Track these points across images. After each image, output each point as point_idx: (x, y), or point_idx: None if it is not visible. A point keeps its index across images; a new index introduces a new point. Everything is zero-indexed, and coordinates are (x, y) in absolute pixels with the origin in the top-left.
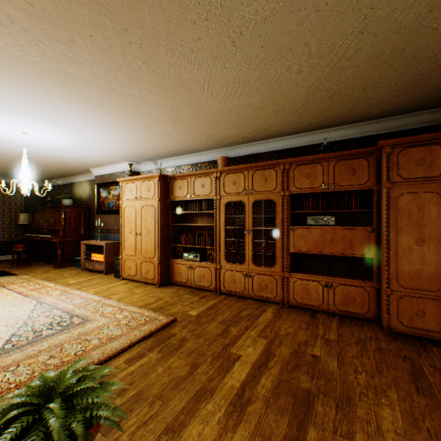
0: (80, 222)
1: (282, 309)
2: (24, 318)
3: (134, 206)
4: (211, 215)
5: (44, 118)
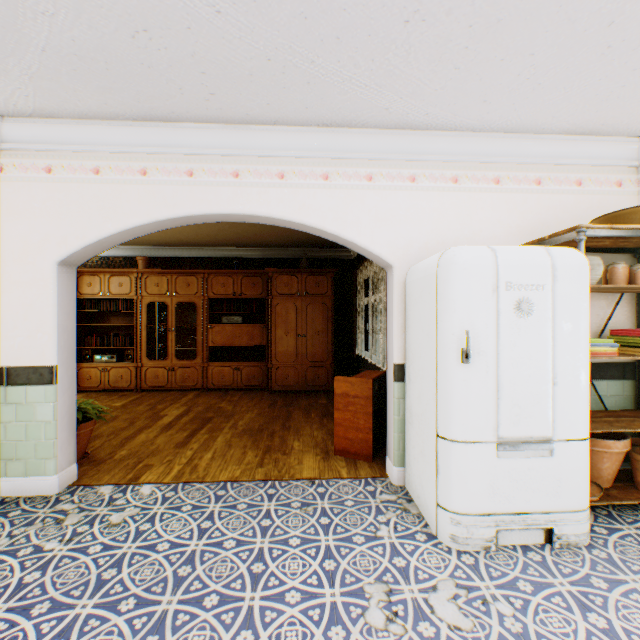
0: None
1: (203, 392)
2: None
3: None
4: (130, 314)
5: None
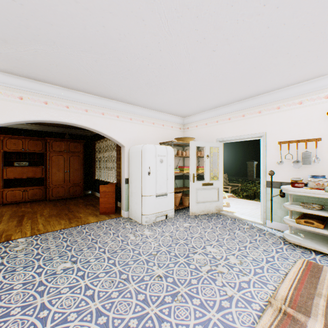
0: None
1: (0, 206)
2: None
3: None
4: None
5: None
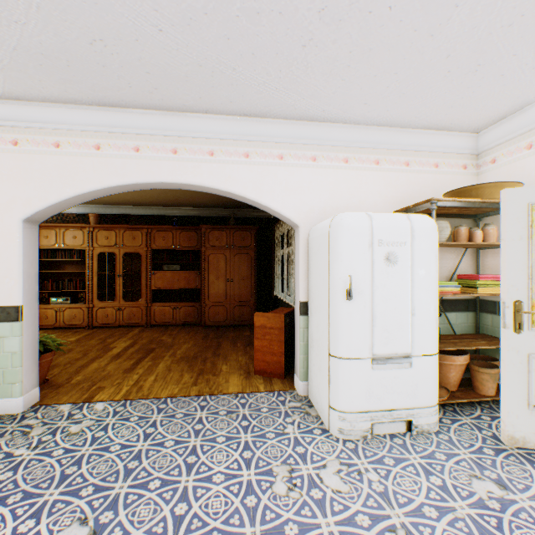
0: None
1: (147, 328)
2: None
3: None
4: (83, 263)
5: None
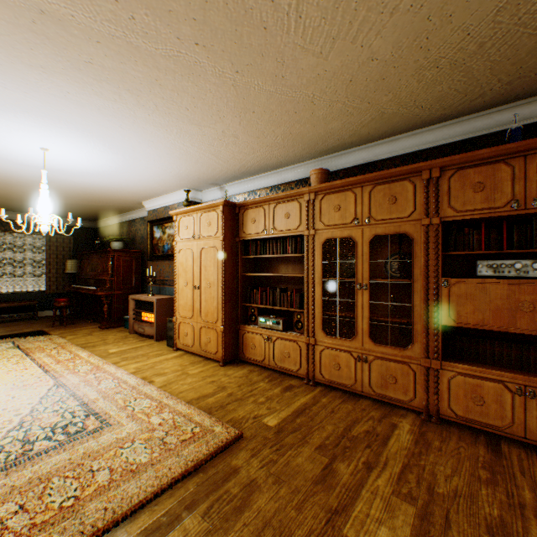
0: (131, 271)
1: (428, 424)
2: (25, 412)
3: (190, 248)
4: (300, 260)
5: (57, 119)
